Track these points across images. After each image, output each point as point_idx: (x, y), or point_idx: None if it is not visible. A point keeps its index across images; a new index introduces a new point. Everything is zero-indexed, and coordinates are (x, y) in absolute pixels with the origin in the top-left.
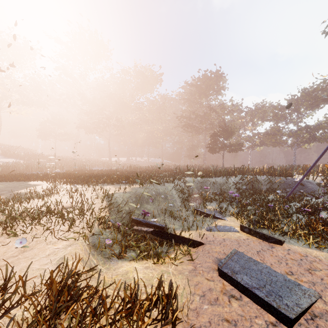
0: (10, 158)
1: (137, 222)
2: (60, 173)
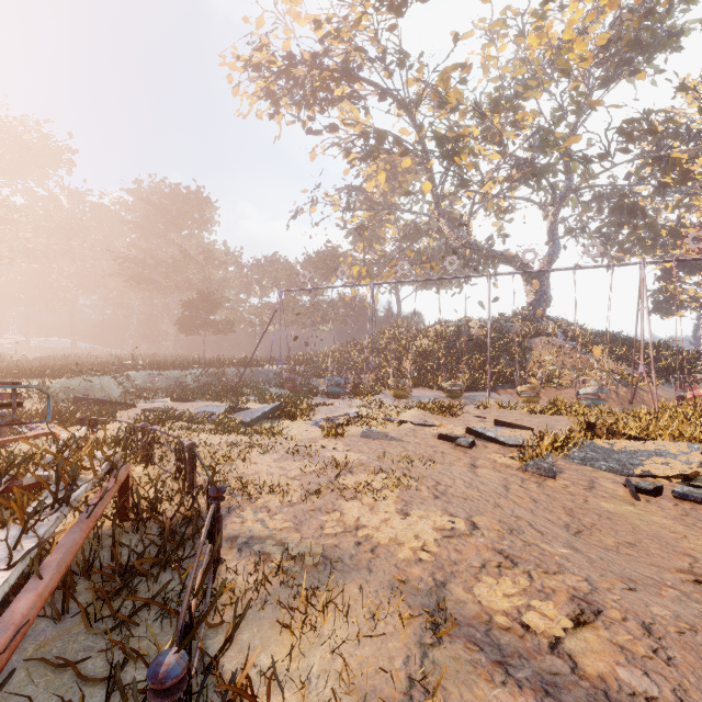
0: None
1: (80, 399)
2: None
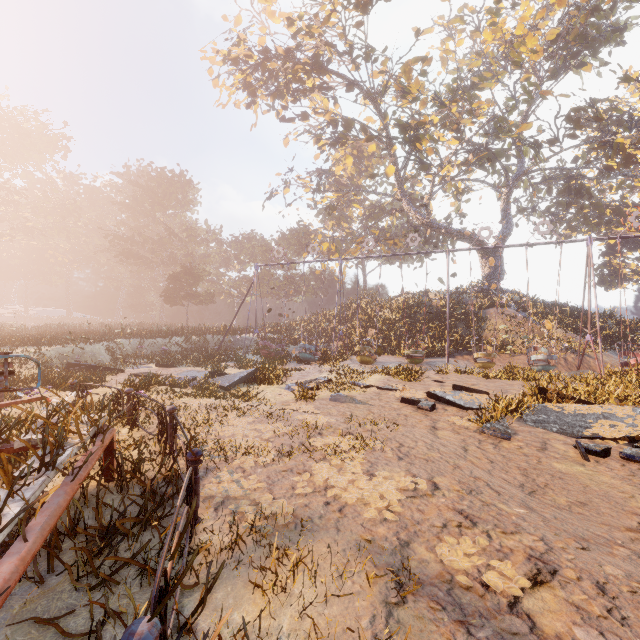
0: None
1: (73, 364)
2: None
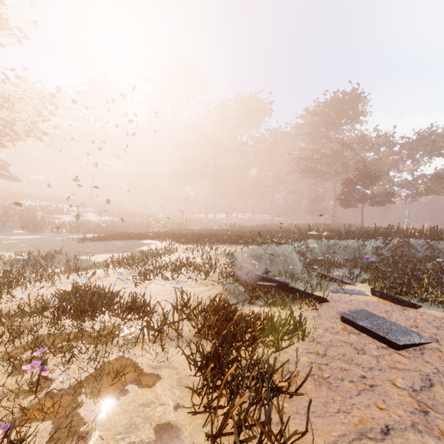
0: (106, 216)
1: (261, 277)
2: (166, 233)
